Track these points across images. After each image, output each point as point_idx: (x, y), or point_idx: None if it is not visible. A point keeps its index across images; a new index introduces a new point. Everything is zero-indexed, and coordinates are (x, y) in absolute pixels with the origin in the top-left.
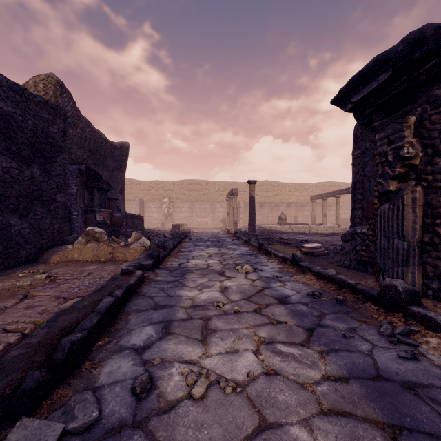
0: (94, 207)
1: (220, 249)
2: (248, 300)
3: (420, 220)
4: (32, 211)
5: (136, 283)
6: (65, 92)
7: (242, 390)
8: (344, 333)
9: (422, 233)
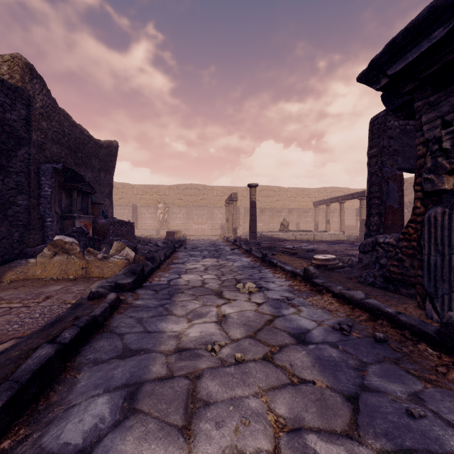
0: (73, 212)
1: (218, 260)
2: (254, 337)
3: None
4: None
5: (103, 313)
6: (37, 78)
7: None
8: (411, 410)
9: None
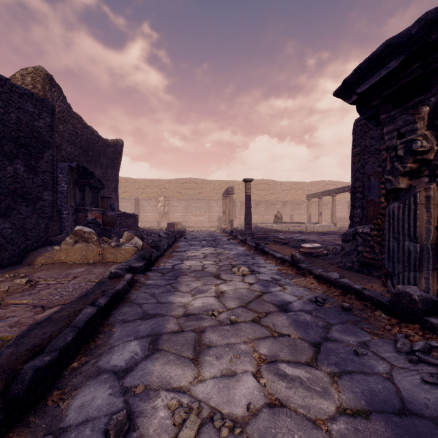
0: (86, 205)
1: (216, 249)
2: (246, 307)
3: (435, 221)
4: (15, 210)
5: (124, 288)
6: (55, 86)
7: (241, 431)
8: (356, 350)
9: (437, 235)
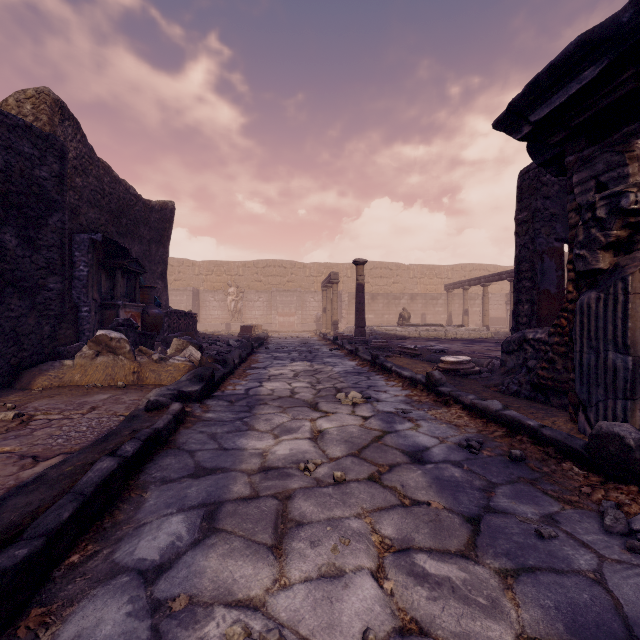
0: (116, 298)
1: (312, 364)
2: (358, 456)
3: None
4: (3, 305)
5: (167, 426)
6: (69, 119)
7: None
8: (540, 530)
9: None
